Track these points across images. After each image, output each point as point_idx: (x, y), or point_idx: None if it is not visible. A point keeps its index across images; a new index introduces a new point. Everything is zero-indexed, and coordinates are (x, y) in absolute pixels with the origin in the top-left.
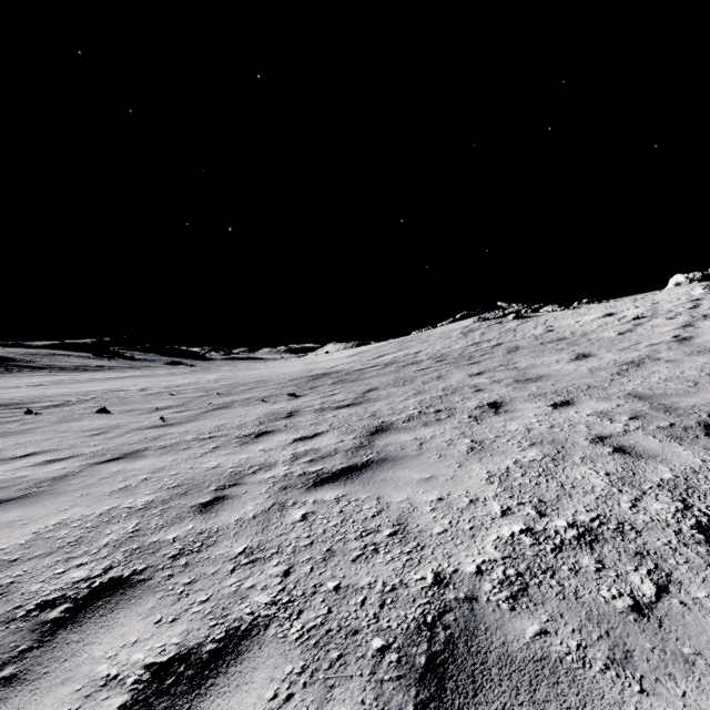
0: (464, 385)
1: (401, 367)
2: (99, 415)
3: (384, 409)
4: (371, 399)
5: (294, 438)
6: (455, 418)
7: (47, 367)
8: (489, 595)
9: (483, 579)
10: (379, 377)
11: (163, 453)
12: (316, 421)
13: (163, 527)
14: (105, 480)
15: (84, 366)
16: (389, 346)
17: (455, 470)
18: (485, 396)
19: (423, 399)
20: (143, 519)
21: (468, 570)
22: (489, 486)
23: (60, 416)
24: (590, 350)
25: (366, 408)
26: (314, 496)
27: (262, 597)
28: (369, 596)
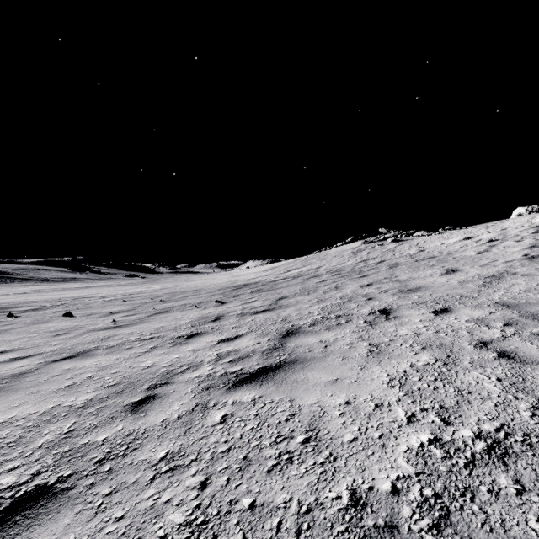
0: (357, 294)
1: (305, 279)
2: (65, 318)
3: (293, 315)
4: (282, 306)
5: (219, 340)
6: (353, 323)
7: (33, 279)
8: (410, 522)
9: (400, 501)
10: (289, 287)
11: (109, 352)
12: (238, 324)
13: (96, 427)
14: (56, 378)
15: (62, 278)
16: (296, 263)
17: (358, 373)
18: (376, 304)
19: (325, 306)
20: (80, 419)
21: (384, 488)
22: (391, 390)
23: (34, 319)
24: (457, 265)
25: (278, 314)
26: (233, 397)
27: (177, 515)
28: (285, 518)
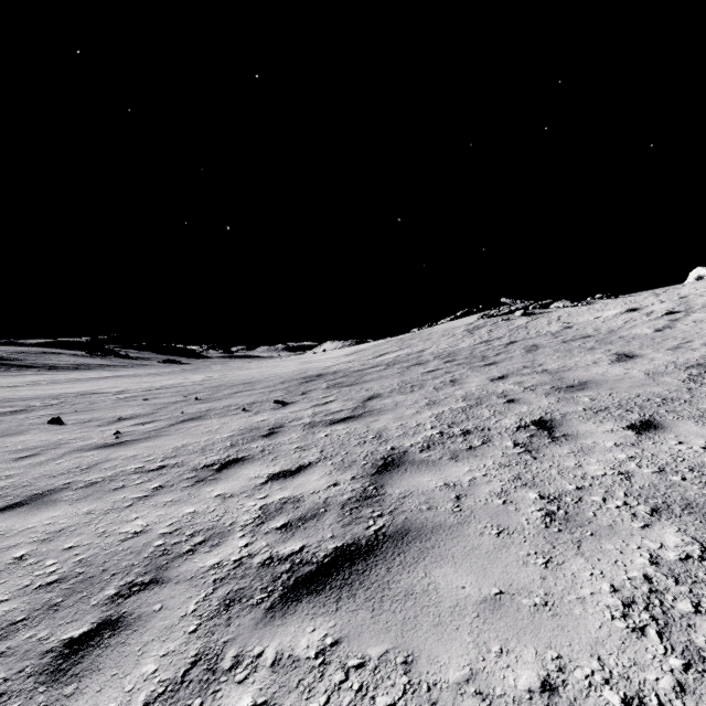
0: (489, 393)
1: (405, 368)
2: (49, 426)
3: (392, 427)
4: (373, 411)
5: (269, 474)
6: (495, 446)
7: (36, 366)
8: None
9: None
10: (382, 381)
11: (83, 496)
12: (303, 443)
13: None
14: None
15: (75, 365)
16: (389, 344)
17: (543, 577)
18: (523, 410)
19: (441, 413)
20: None
21: None
22: (643, 643)
23: (5, 427)
24: (630, 349)
25: (368, 425)
26: (278, 638)
27: None
28: None
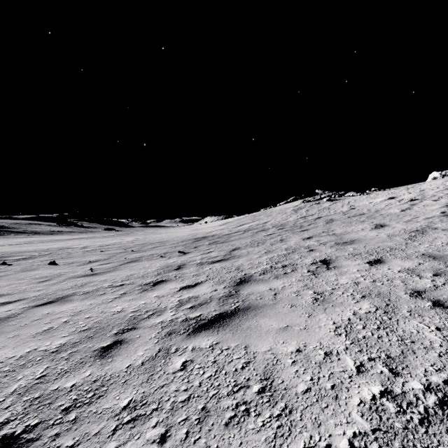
0: (300, 246)
1: (254, 233)
2: (49, 266)
3: (245, 264)
4: (235, 256)
5: (181, 287)
6: (298, 272)
7: (26, 232)
8: None
9: None
10: (241, 240)
11: (85, 298)
12: (197, 272)
13: (66, 373)
14: (36, 322)
15: (50, 231)
16: (246, 219)
17: (306, 320)
18: (317, 255)
19: (272, 257)
20: (52, 363)
21: (341, 447)
22: (338, 338)
23: (23, 267)
24: (384, 221)
25: (232, 263)
26: (193, 343)
27: None
28: None
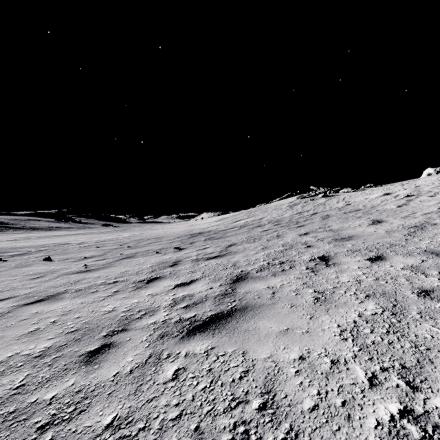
0: (297, 242)
1: (250, 229)
2: (44, 262)
3: (242, 261)
4: (231, 252)
5: (175, 284)
6: (296, 269)
7: (25, 228)
8: None
9: None
10: (237, 236)
11: (76, 296)
12: (193, 269)
13: (47, 382)
14: (22, 323)
15: (49, 227)
16: (242, 214)
17: (308, 323)
18: (314, 251)
19: (269, 253)
20: (34, 370)
21: None
22: (345, 343)
23: (18, 263)
24: (381, 217)
25: (229, 259)
26: (186, 347)
27: None
28: None
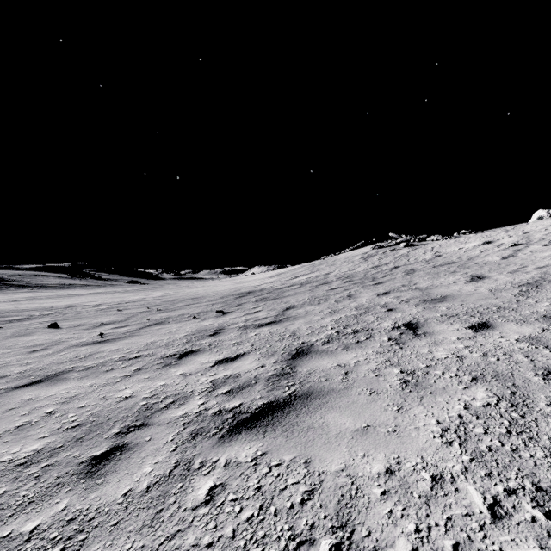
0: (375, 304)
1: (314, 287)
2: (49, 330)
3: (303, 329)
4: (290, 318)
5: (216, 360)
6: (375, 341)
7: (30, 285)
8: None
9: None
10: (297, 296)
11: (85, 375)
12: (239, 339)
13: (29, 504)
14: (9, 413)
15: (60, 284)
16: (303, 269)
17: (395, 417)
18: (398, 316)
19: (339, 319)
20: (13, 486)
21: None
22: (449, 449)
23: (16, 330)
24: (482, 272)
25: (286, 327)
26: (227, 452)
27: None
28: None
